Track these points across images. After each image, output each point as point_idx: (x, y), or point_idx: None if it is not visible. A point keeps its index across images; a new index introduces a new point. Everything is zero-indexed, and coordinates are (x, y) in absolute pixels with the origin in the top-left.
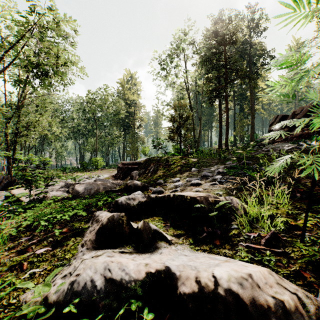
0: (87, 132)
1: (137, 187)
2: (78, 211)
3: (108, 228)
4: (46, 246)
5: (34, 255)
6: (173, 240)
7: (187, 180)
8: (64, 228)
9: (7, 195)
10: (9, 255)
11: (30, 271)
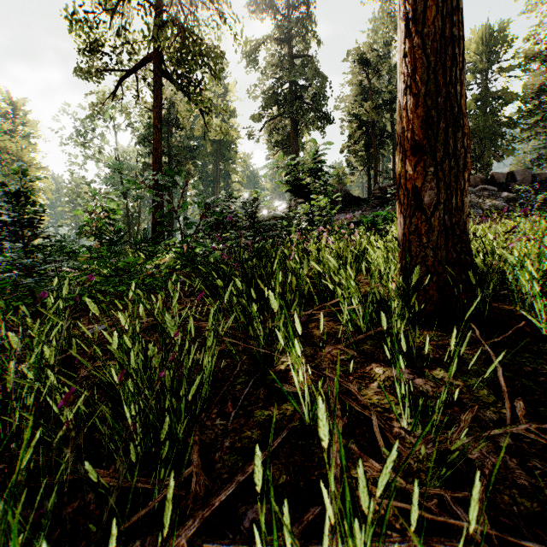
0: None
1: None
2: None
3: None
4: None
5: None
6: None
7: None
8: None
9: None
10: None
11: None
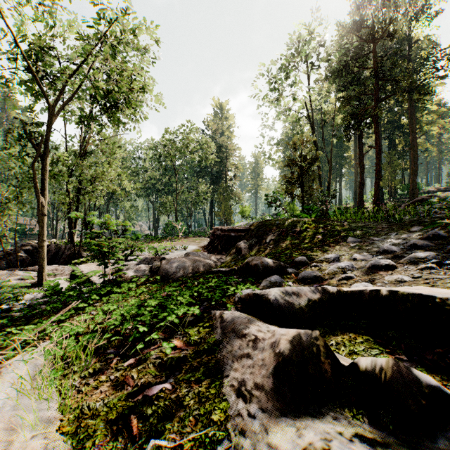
0: (163, 187)
1: (266, 268)
2: (191, 308)
3: (294, 364)
4: (157, 377)
5: (144, 398)
6: None
7: (354, 259)
8: (171, 337)
9: (73, 273)
10: (98, 388)
11: (153, 449)
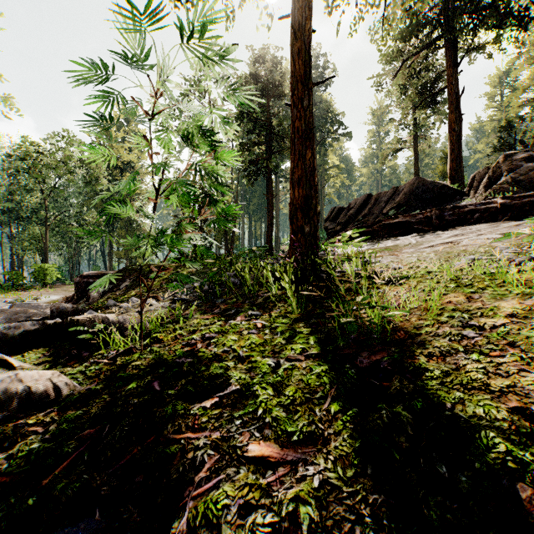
0: (30, 213)
1: (64, 313)
2: None
3: None
4: None
5: None
6: (22, 366)
7: None
8: None
9: None
10: None
11: None
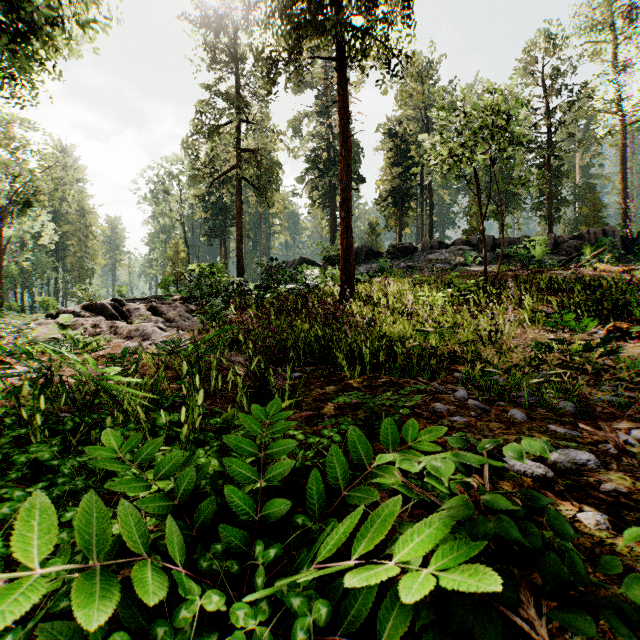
0: None
1: None
2: None
3: None
4: None
5: None
6: None
7: None
8: None
9: None
10: None
11: None
